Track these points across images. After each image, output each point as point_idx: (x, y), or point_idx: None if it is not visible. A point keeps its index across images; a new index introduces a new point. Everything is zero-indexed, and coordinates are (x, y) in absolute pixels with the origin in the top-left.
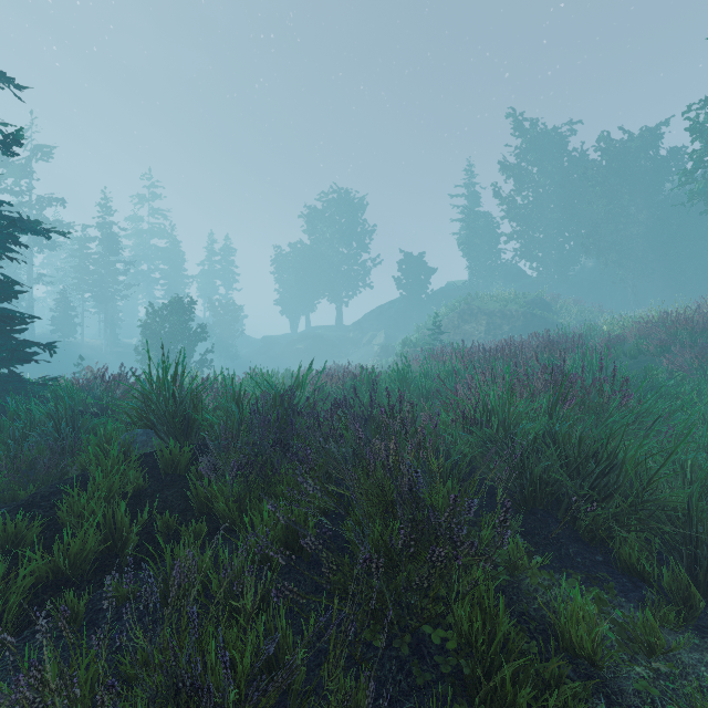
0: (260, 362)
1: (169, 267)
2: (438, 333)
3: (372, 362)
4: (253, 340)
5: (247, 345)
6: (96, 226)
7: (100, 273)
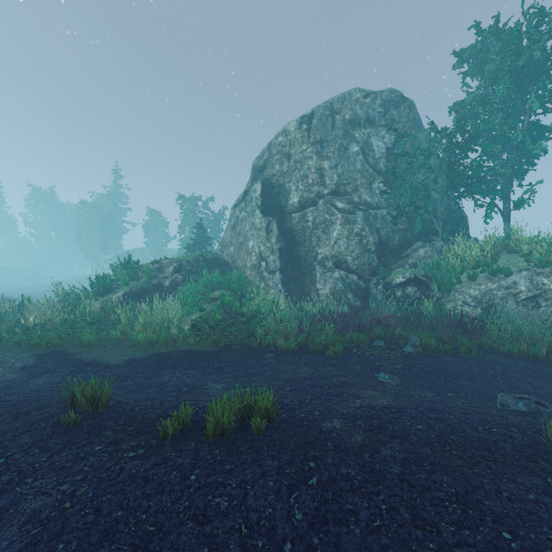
0: None
1: None
2: None
3: None
4: None
5: None
6: None
7: None
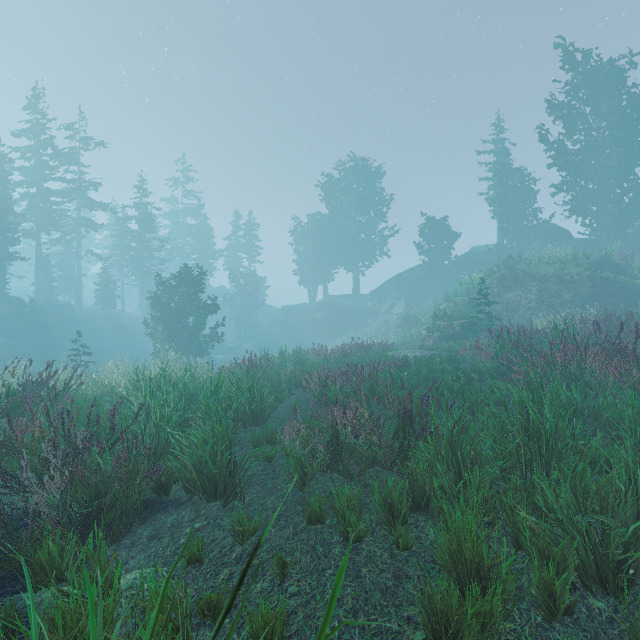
0: (279, 331)
1: (199, 242)
2: (485, 303)
3: (393, 334)
4: (274, 309)
5: (268, 314)
6: (134, 206)
7: (137, 250)
